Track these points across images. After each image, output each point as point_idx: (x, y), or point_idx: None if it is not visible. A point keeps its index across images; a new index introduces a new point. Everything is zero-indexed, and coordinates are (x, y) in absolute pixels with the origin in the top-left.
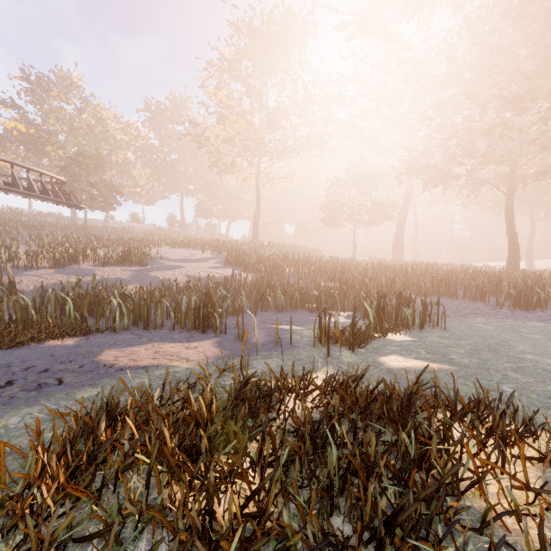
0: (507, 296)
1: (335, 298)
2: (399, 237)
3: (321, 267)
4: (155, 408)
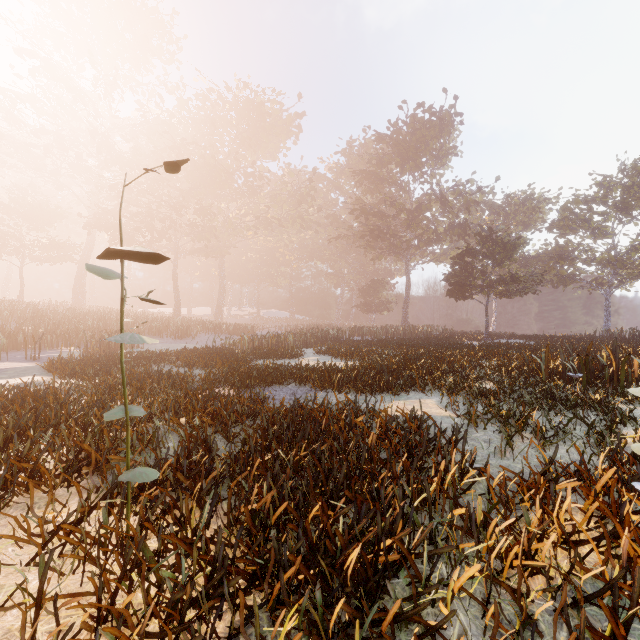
0: (173, 333)
1: (65, 337)
2: (82, 281)
3: (4, 311)
4: (85, 357)
